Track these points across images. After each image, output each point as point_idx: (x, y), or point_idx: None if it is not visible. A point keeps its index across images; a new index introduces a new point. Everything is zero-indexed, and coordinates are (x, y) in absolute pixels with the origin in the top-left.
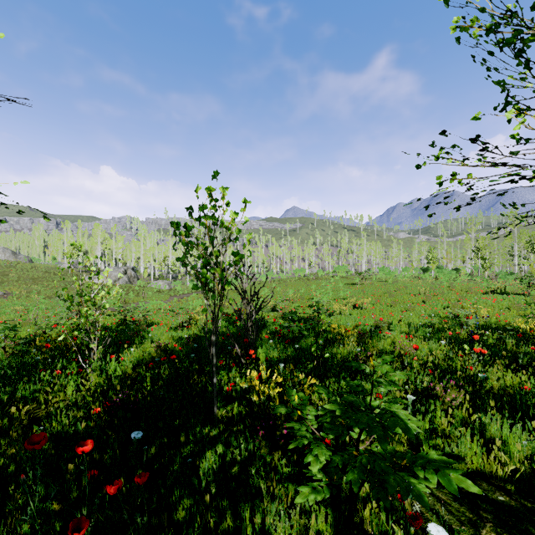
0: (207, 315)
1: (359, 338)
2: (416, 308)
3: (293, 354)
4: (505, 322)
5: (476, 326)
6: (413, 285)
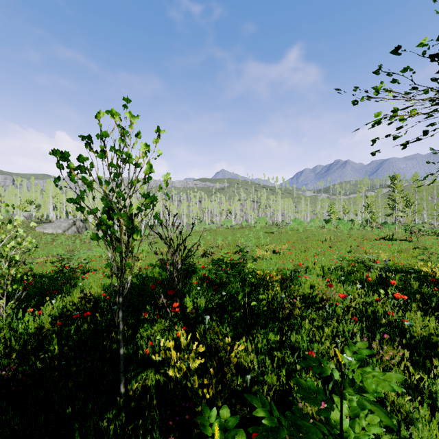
0: (144, 261)
1: (282, 282)
2: (325, 253)
3: (220, 302)
4: (401, 264)
5: (385, 270)
6: (319, 233)
